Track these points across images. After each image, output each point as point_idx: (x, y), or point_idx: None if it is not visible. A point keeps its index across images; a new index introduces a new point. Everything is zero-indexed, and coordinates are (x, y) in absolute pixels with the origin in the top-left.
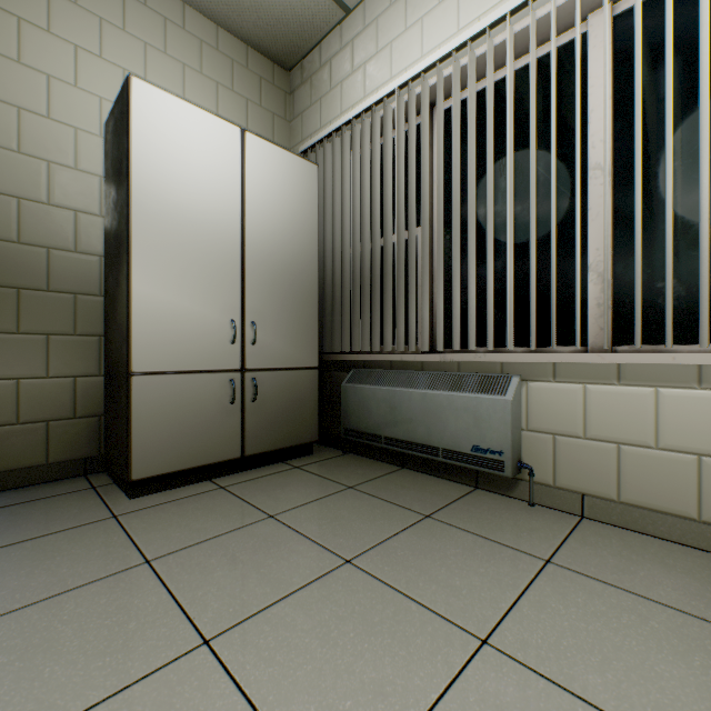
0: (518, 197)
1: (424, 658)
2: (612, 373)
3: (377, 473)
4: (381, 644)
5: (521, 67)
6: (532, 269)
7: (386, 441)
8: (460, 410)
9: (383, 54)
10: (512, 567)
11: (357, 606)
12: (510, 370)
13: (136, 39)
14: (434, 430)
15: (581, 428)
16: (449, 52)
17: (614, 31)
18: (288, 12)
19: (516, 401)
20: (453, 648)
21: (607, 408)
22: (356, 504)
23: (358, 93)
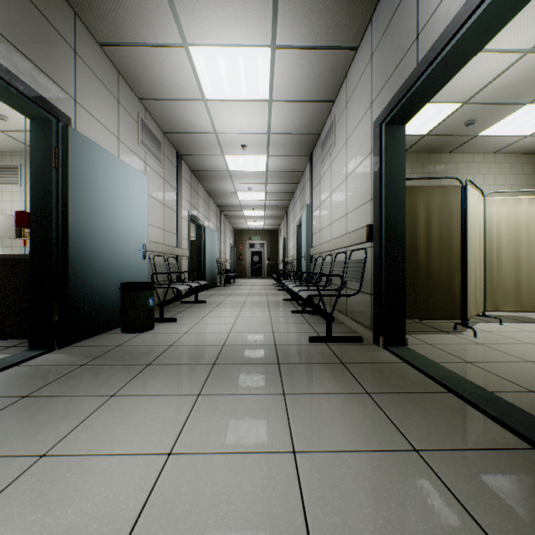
0: None
1: None
2: None
3: None
4: None
5: None
6: None
7: None
8: None
9: None
10: None
11: None
12: None
13: (481, 174)
14: None
15: None
16: None
17: None
18: None
19: None
20: None
21: None
22: None
23: None
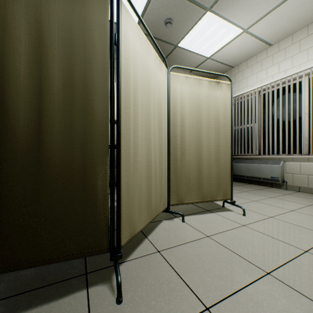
0: (283, 117)
1: (262, 197)
2: (306, 160)
3: (243, 184)
4: (255, 196)
5: (284, 86)
6: (286, 136)
7: (246, 177)
8: (267, 168)
9: (244, 80)
10: (278, 194)
11: (249, 194)
12: (281, 159)
13: None
14: (260, 173)
15: (299, 172)
16: (264, 85)
17: (309, 81)
18: (216, 70)
19: (282, 166)
20: (266, 197)
21: (305, 167)
22: (241, 187)
23: (236, 88)
